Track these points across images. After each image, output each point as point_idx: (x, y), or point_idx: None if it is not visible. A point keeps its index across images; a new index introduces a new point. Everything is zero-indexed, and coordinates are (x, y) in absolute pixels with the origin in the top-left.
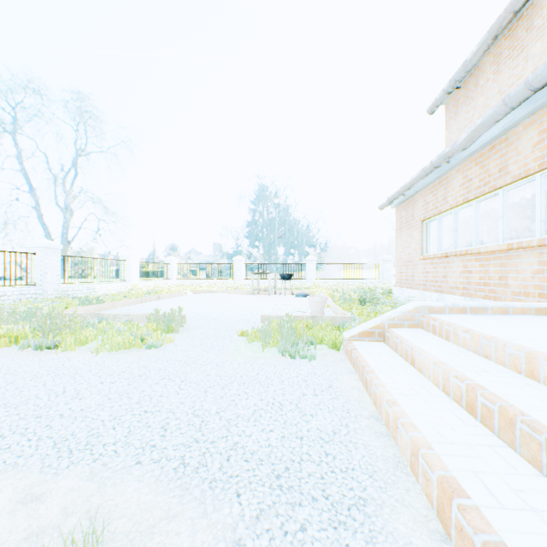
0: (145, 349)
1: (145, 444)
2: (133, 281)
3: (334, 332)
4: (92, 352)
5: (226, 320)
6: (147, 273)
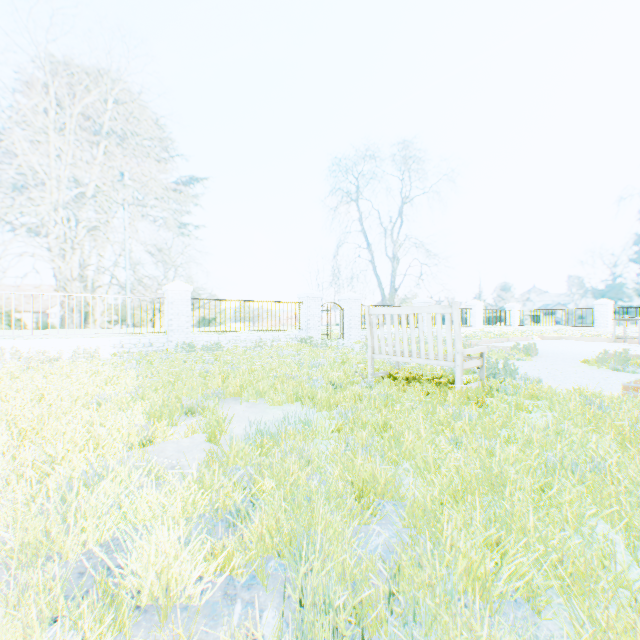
0: (515, 360)
1: (531, 374)
2: (477, 327)
3: None
4: None
5: (572, 355)
6: (488, 319)
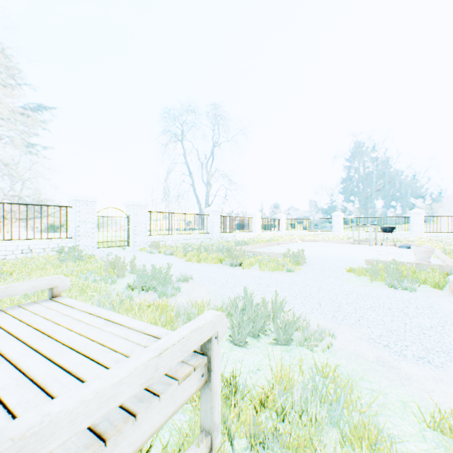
0: (286, 272)
1: (312, 307)
2: (257, 232)
3: (439, 275)
4: (259, 270)
5: (334, 261)
6: (264, 226)
